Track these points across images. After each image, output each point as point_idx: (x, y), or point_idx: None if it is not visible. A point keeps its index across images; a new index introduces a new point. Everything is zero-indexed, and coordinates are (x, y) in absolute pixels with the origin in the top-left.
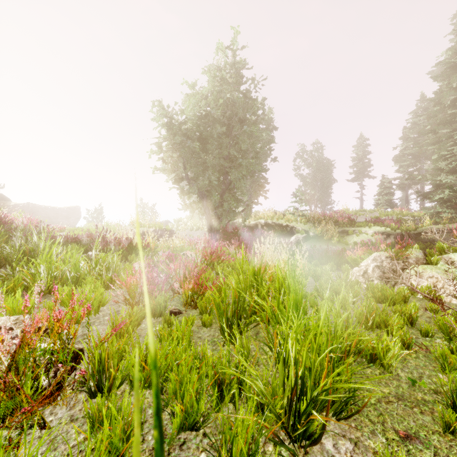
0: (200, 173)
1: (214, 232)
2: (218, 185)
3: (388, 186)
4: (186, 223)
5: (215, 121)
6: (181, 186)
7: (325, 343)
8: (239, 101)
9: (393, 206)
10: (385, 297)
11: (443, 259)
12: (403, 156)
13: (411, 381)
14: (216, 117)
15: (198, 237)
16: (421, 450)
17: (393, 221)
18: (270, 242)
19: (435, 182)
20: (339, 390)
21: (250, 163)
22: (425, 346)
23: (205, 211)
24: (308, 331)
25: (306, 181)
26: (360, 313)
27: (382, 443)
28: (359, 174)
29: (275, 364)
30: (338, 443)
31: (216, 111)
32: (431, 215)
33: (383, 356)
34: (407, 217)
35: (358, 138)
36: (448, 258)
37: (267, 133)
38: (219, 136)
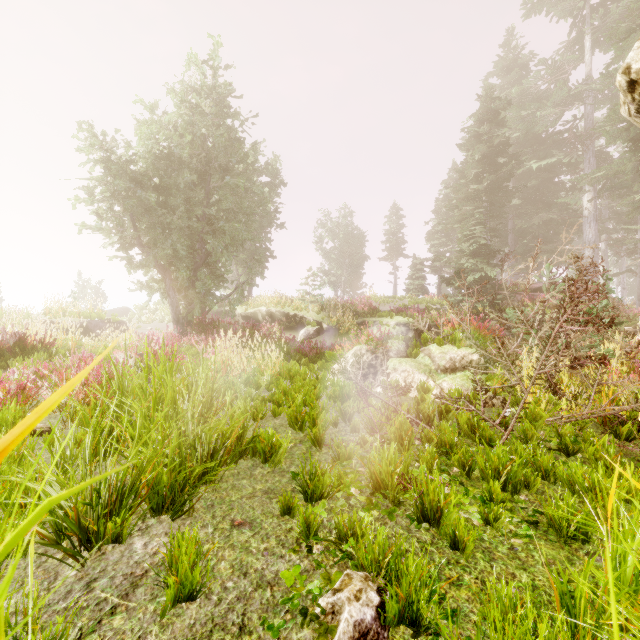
0: (158, 237)
1: (183, 324)
2: (189, 256)
3: (419, 268)
4: (153, 312)
5: (183, 164)
6: (128, 255)
7: (175, 440)
8: (218, 141)
9: (425, 293)
10: (343, 395)
11: (424, 351)
12: (435, 233)
13: (293, 475)
14: (184, 159)
15: (157, 331)
16: (244, 532)
17: (421, 311)
18: (233, 335)
19: (458, 266)
20: (162, 485)
21: (236, 229)
22: (342, 441)
23: (168, 293)
24: (172, 431)
25: (331, 256)
26: (290, 413)
27: (206, 533)
28: (392, 252)
29: (85, 466)
30: (154, 540)
31: (182, 151)
32: (455, 303)
33: (276, 454)
34: (437, 306)
35: (392, 207)
36: (428, 350)
37: (271, 189)
38: (191, 186)
